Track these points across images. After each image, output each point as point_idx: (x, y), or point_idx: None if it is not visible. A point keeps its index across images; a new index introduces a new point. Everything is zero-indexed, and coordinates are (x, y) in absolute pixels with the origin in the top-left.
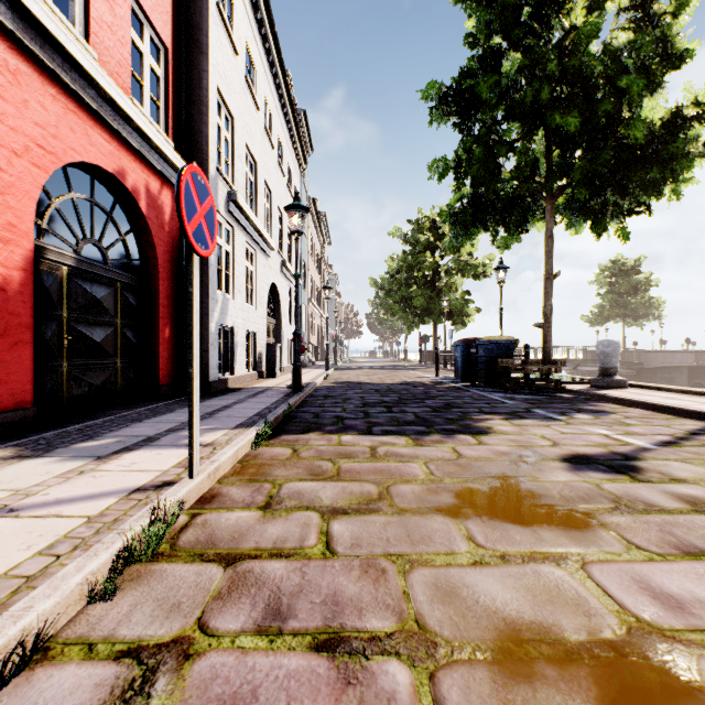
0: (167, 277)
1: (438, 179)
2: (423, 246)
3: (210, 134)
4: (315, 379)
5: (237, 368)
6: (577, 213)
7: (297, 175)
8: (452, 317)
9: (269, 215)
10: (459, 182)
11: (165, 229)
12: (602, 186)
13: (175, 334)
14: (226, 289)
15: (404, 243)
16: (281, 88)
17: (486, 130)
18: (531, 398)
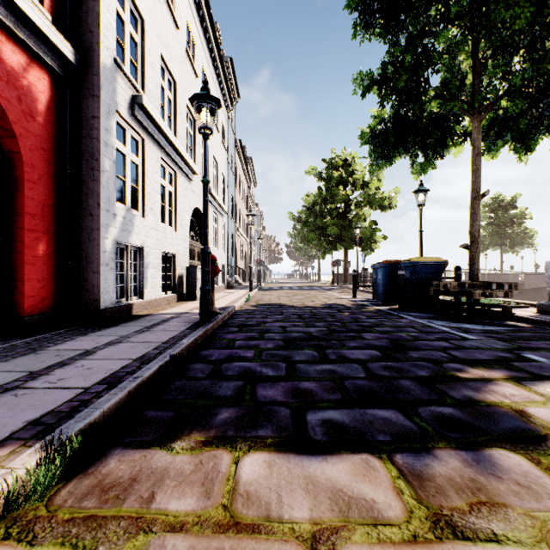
0: (42, 180)
1: (362, 94)
2: (336, 181)
3: (103, 15)
4: (235, 302)
5: (148, 291)
6: (496, 136)
7: (224, 115)
8: (361, 244)
9: (192, 141)
10: (384, 97)
11: (37, 120)
12: (536, 99)
13: (57, 252)
14: (135, 205)
15: (319, 181)
16: (205, 21)
17: (417, 34)
18: (487, 329)
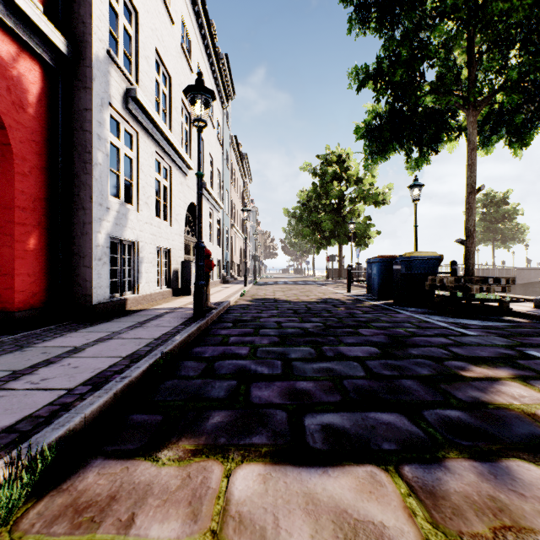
0: (33, 173)
1: (358, 89)
2: (331, 177)
3: (96, 6)
4: (230, 296)
5: (142, 286)
6: (490, 131)
7: (220, 111)
8: (355, 239)
9: (188, 136)
10: (379, 92)
11: (28, 111)
12: (532, 93)
13: (48, 246)
14: (129, 199)
15: (314, 177)
16: (200, 17)
17: (413, 27)
18: (485, 324)
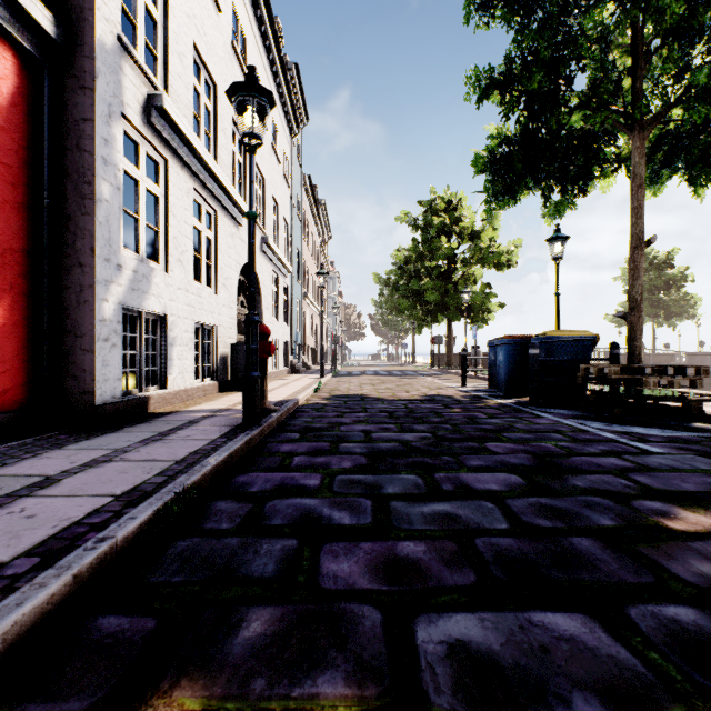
0: (2, 211)
1: (478, 101)
2: (437, 230)
3: None
4: (300, 392)
5: (173, 378)
6: (661, 163)
7: (288, 141)
8: (470, 314)
9: (242, 171)
10: (509, 105)
11: None
12: None
13: (28, 320)
14: (154, 255)
15: (414, 230)
16: (260, 8)
17: (558, 10)
18: (671, 435)
